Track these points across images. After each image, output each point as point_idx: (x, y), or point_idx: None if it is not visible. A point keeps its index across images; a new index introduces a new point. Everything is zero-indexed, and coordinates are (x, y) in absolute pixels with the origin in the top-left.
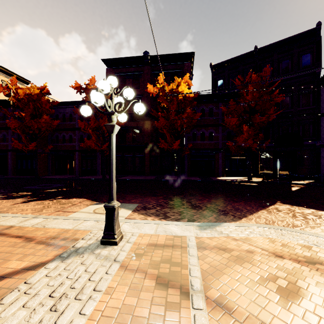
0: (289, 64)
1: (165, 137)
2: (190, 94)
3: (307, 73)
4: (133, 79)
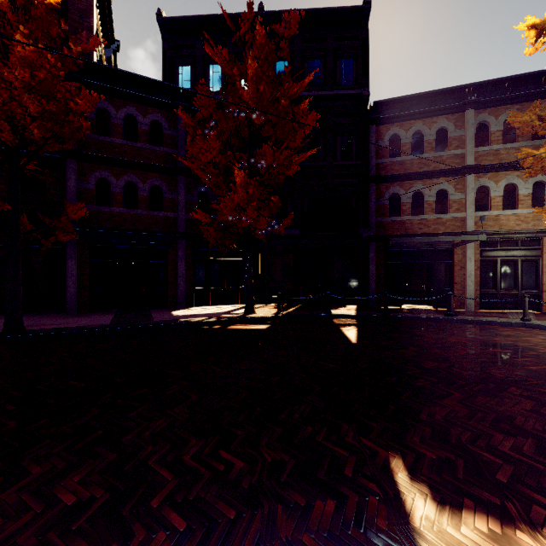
0: (320, 69)
1: None
2: None
3: (350, 94)
4: None
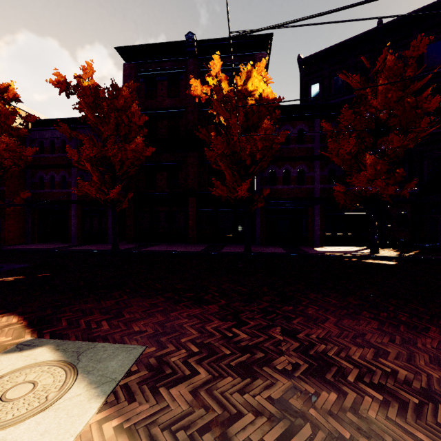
0: None
1: (222, 180)
2: (269, 95)
3: None
4: (169, 82)
